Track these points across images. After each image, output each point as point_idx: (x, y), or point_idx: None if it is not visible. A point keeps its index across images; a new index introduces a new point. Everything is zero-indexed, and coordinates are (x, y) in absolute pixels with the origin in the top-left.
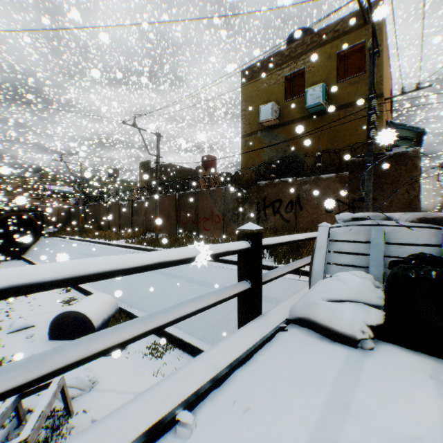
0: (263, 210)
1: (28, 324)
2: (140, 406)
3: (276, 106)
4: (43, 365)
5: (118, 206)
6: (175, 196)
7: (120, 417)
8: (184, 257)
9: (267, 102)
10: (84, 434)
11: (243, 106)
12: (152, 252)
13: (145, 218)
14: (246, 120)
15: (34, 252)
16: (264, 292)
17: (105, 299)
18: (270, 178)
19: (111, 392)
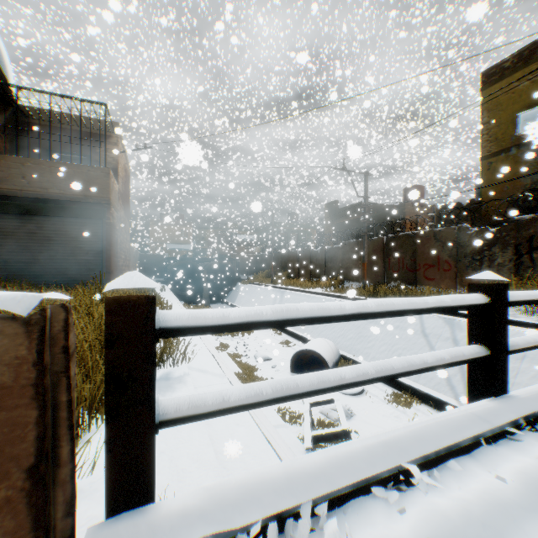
0: (525, 253)
1: (267, 356)
2: None
3: None
4: None
5: (309, 253)
6: (382, 240)
7: None
8: None
9: (528, 105)
10: None
11: (483, 118)
12: None
13: (341, 265)
14: (488, 135)
15: (233, 297)
16: None
17: (329, 344)
18: None
19: (371, 425)
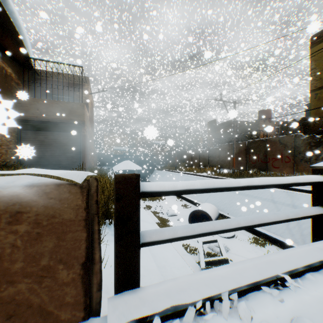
0: None
1: (174, 213)
2: None
3: None
4: None
5: (198, 151)
6: (245, 143)
7: None
8: None
9: None
10: None
11: (311, 65)
12: None
13: (218, 159)
14: (314, 76)
15: (152, 178)
16: None
17: (212, 207)
18: None
19: (240, 256)
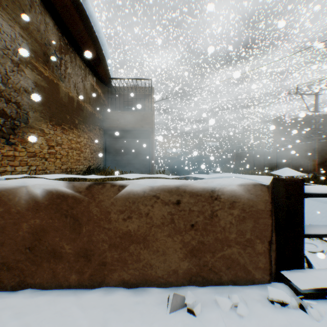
0: None
1: None
2: None
3: None
4: None
5: (262, 153)
6: None
7: None
8: None
9: None
10: None
11: None
12: None
13: (290, 161)
14: None
15: None
16: None
17: None
18: None
19: None
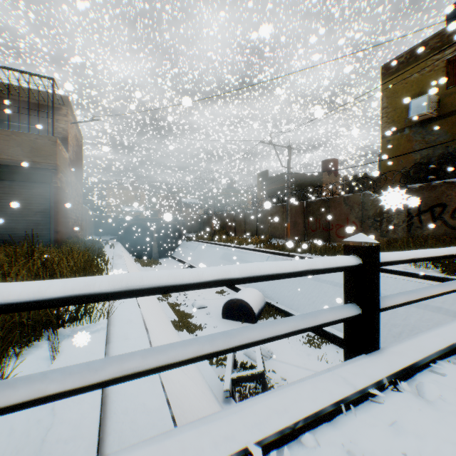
0: (415, 216)
1: (203, 305)
2: (455, 327)
3: (432, 96)
4: (419, 294)
5: (243, 215)
6: (303, 204)
7: (447, 328)
8: (455, 253)
9: (418, 93)
10: (434, 330)
11: (383, 103)
12: (440, 249)
13: (270, 225)
14: (387, 118)
15: (179, 252)
16: (433, 303)
17: (256, 293)
18: (426, 180)
19: (287, 364)
